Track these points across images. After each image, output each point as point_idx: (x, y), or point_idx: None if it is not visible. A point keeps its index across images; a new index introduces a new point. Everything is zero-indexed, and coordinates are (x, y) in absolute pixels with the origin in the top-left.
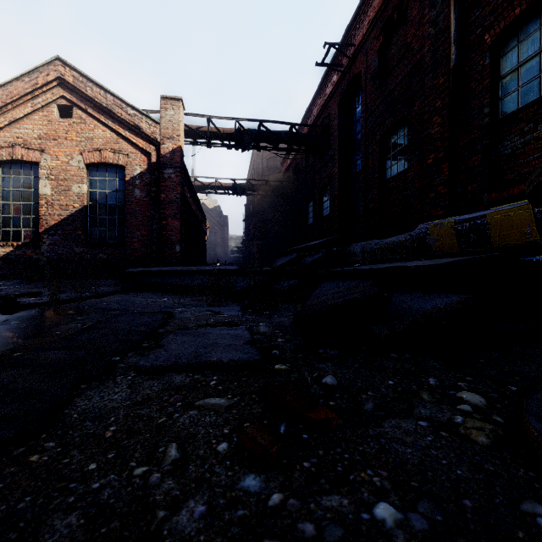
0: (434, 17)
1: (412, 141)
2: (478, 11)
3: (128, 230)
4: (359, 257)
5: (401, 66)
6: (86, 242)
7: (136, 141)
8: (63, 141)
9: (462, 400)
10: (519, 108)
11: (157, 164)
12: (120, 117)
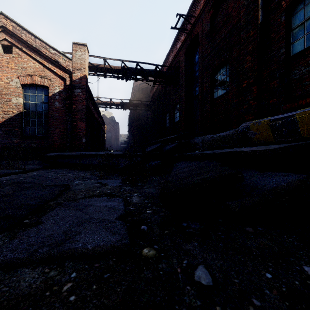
0: None
1: (231, 74)
2: None
3: (50, 128)
4: (200, 145)
5: (225, 27)
6: (22, 136)
7: (56, 71)
8: (5, 69)
9: None
10: (305, 48)
11: (70, 86)
12: (45, 54)
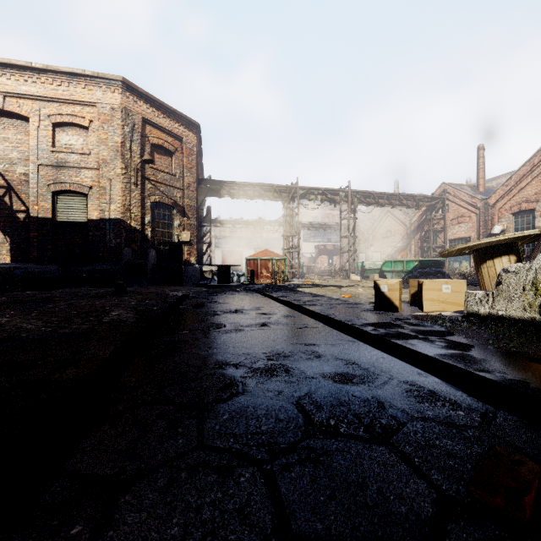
0: None
1: None
2: None
3: None
4: None
5: None
6: None
7: None
8: None
9: None
10: None
11: None
12: None
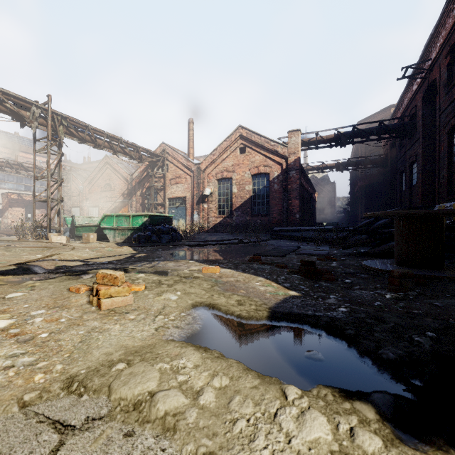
0: None
1: None
2: None
3: (271, 207)
4: None
5: None
6: (252, 214)
7: (275, 159)
8: (241, 165)
9: None
10: None
11: (286, 169)
12: (267, 148)
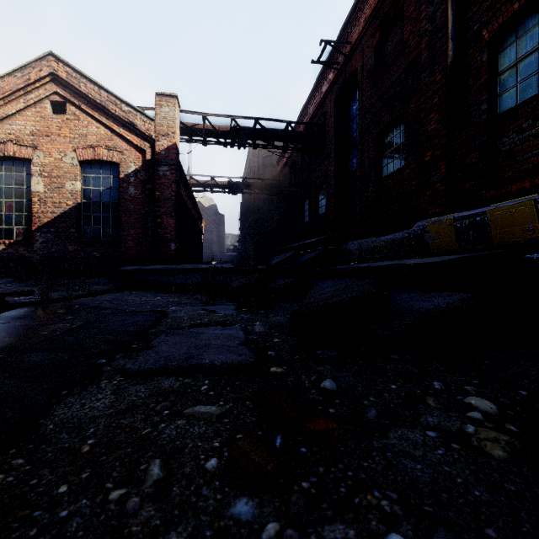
0: (431, 13)
1: (408, 139)
2: (476, 7)
3: (122, 228)
4: (356, 255)
5: (398, 63)
6: (80, 240)
7: (131, 138)
8: (56, 138)
9: (471, 406)
10: (517, 105)
11: (152, 162)
12: (114, 113)
